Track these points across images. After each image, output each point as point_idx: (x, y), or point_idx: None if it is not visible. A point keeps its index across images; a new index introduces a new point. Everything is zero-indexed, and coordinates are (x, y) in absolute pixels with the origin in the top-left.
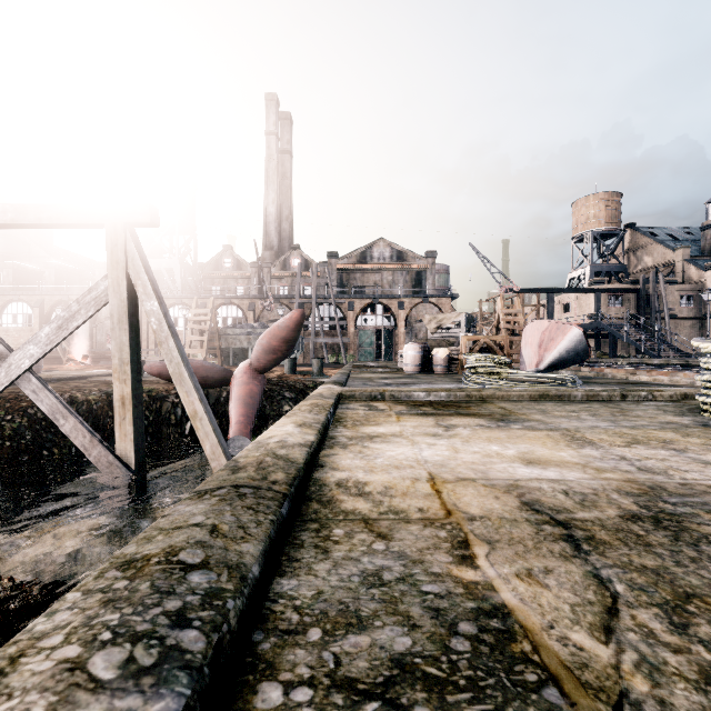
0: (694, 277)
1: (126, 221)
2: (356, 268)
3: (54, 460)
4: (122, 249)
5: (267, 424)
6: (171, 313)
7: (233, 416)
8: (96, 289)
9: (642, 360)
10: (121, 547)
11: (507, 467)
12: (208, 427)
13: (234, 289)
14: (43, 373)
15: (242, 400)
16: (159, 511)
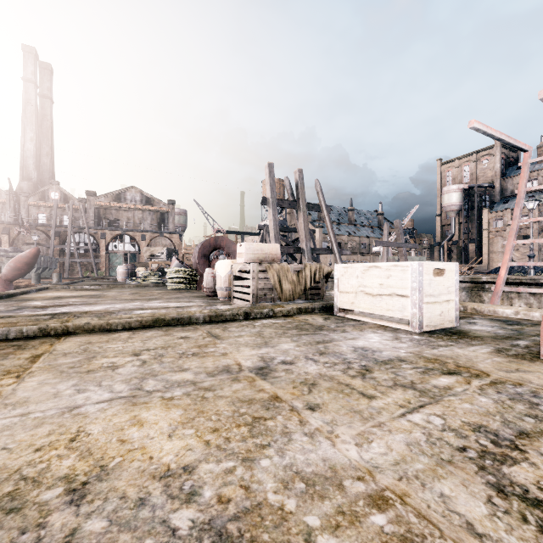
0: None
1: None
2: (112, 205)
3: None
4: None
5: None
6: None
7: None
8: None
9: None
10: None
11: (69, 295)
12: None
13: None
14: None
15: None
16: None
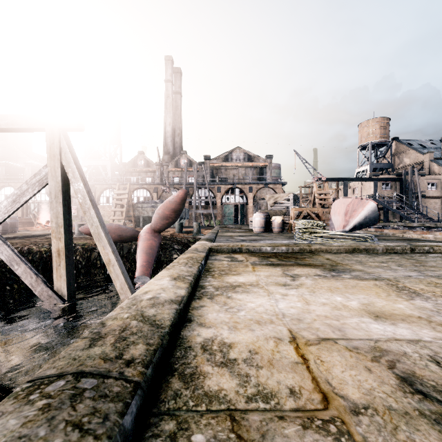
0: (437, 171)
1: (60, 126)
2: (221, 165)
3: (14, 293)
4: (57, 146)
5: (162, 267)
6: (105, 194)
7: (139, 261)
8: (39, 174)
9: (406, 224)
10: (50, 360)
11: (358, 322)
12: (118, 270)
13: (145, 179)
14: (18, 232)
15: (145, 251)
16: (82, 331)
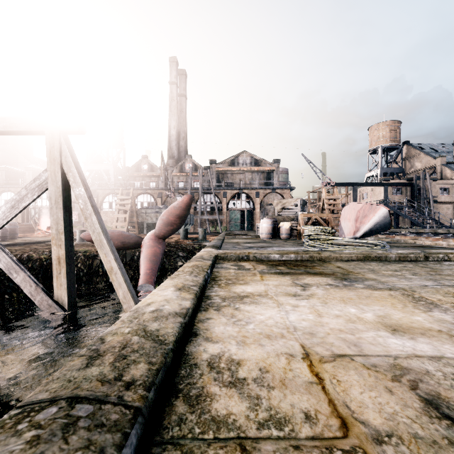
0: (449, 175)
1: (60, 129)
2: (228, 170)
3: (13, 302)
4: (58, 149)
5: (166, 275)
6: (107, 199)
7: (142, 269)
8: (39, 179)
9: (418, 230)
10: (50, 372)
11: (375, 336)
12: (121, 279)
13: (149, 184)
14: (18, 239)
15: (149, 258)
16: (83, 342)
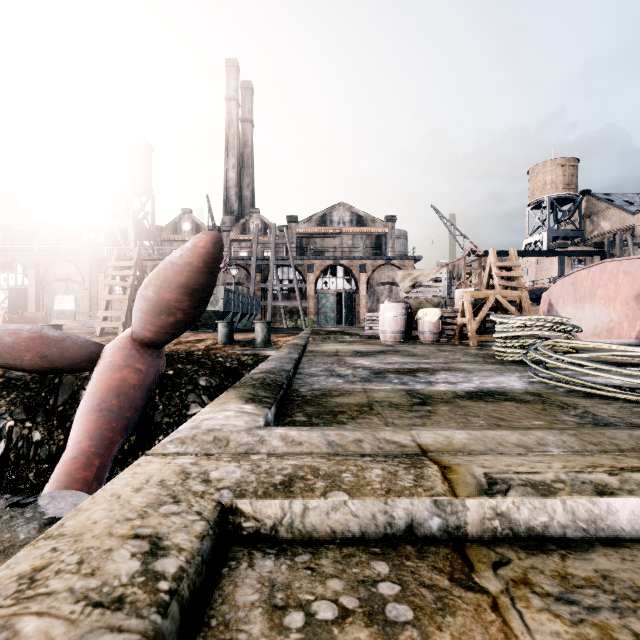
0: None
1: None
2: (315, 232)
3: None
4: None
5: (151, 444)
6: None
7: (71, 436)
8: None
9: None
10: None
11: None
12: None
13: None
14: None
15: (97, 402)
16: None
